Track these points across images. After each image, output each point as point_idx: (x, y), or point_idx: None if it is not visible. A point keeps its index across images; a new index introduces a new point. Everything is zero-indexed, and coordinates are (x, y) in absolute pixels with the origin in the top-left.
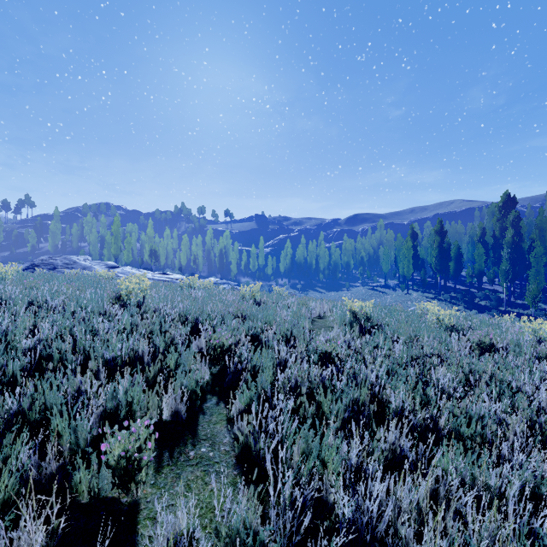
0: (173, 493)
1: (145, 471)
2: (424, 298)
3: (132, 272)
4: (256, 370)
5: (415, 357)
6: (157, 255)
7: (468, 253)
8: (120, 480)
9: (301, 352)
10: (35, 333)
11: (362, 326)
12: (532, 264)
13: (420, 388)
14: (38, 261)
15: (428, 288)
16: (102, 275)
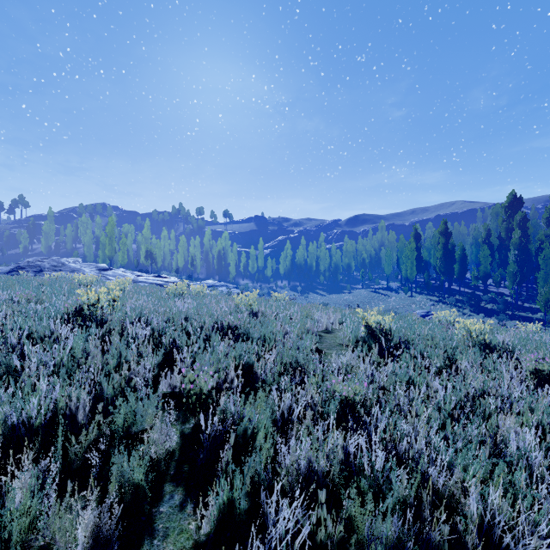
0: None
1: None
2: (428, 301)
3: (123, 274)
4: (247, 432)
5: (465, 399)
6: (153, 256)
7: (472, 255)
8: None
9: (311, 398)
10: None
11: (382, 345)
12: (541, 266)
13: (505, 474)
14: (23, 264)
15: (432, 291)
16: (81, 280)
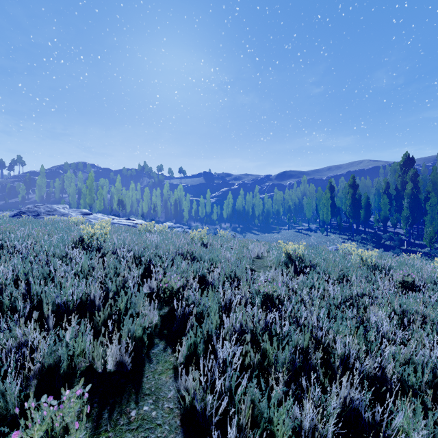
0: None
1: None
2: (340, 239)
3: (102, 218)
4: (203, 313)
5: (349, 297)
6: (124, 204)
7: (375, 202)
8: None
9: (244, 294)
10: None
11: (296, 266)
12: (428, 211)
13: (361, 333)
14: (24, 209)
15: (343, 231)
16: (74, 221)
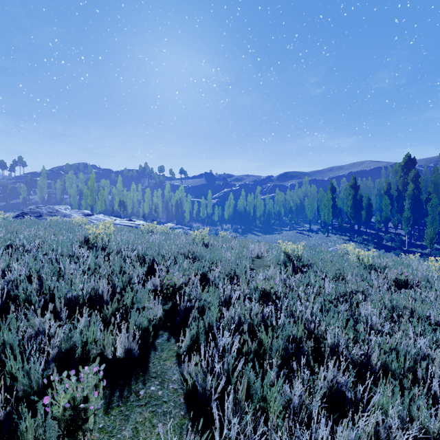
0: (120, 438)
1: (93, 417)
2: (341, 240)
3: (103, 219)
4: (204, 307)
5: (343, 294)
6: (125, 205)
7: (377, 203)
8: (64, 430)
9: (243, 290)
10: (8, 274)
11: (295, 265)
12: (429, 212)
13: (351, 325)
14: (26, 210)
15: (344, 232)
16: (77, 222)
